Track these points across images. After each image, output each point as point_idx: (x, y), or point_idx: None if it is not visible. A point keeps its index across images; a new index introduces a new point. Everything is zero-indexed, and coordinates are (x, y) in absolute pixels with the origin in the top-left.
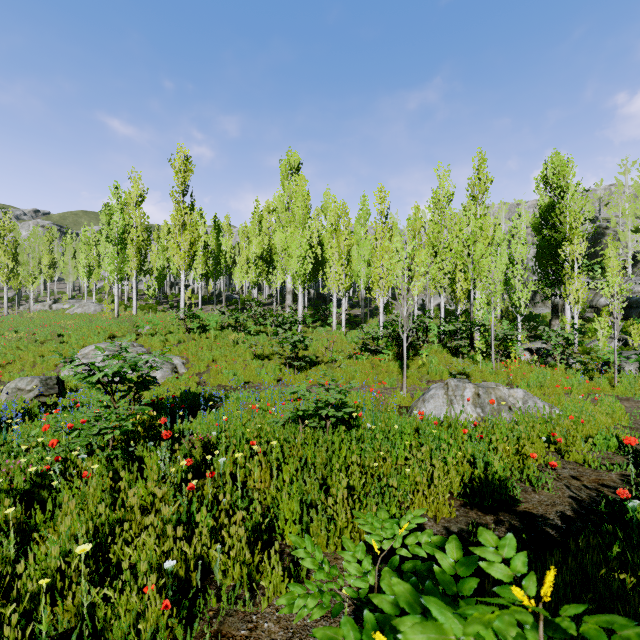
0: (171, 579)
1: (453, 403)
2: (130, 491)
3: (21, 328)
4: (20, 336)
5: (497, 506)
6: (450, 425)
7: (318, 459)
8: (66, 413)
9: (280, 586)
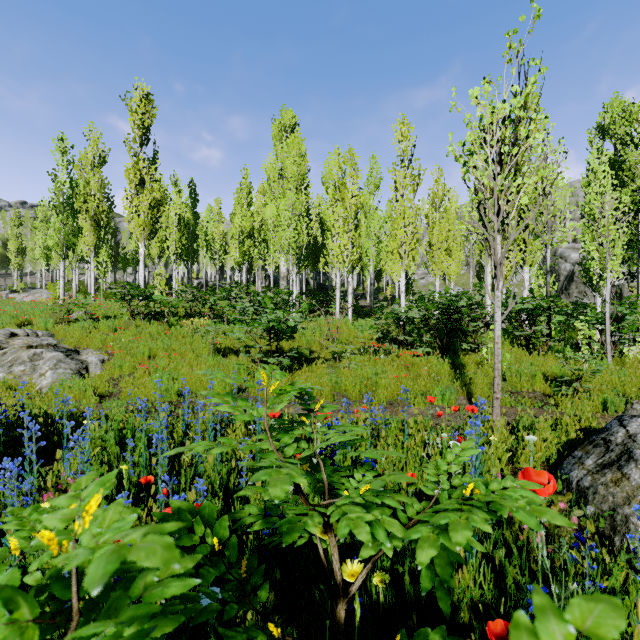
0: None
1: None
2: None
3: None
4: None
5: None
6: None
7: None
8: None
9: None
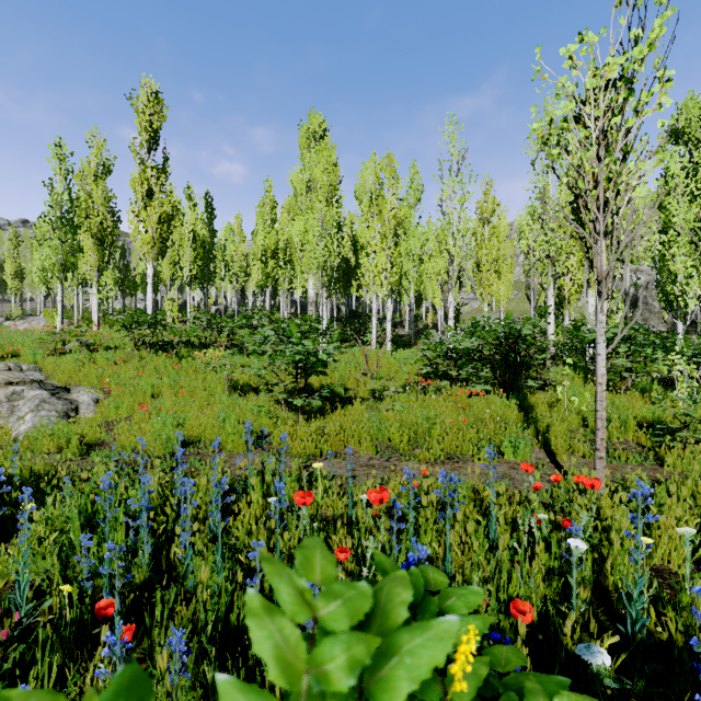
0: None
1: None
2: None
3: None
4: None
5: None
6: None
7: None
8: None
9: None
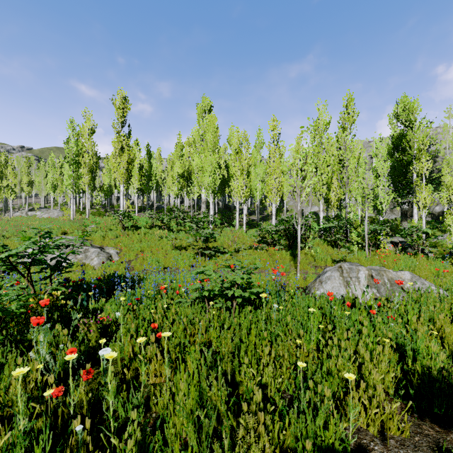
0: None
1: (349, 284)
2: None
3: None
4: None
5: None
6: (352, 305)
7: (223, 346)
8: None
9: None
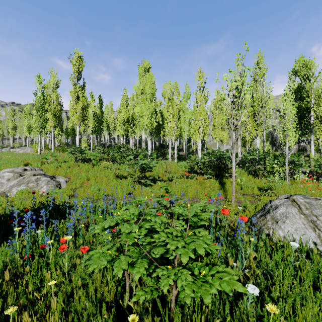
0: None
1: (318, 225)
2: None
3: None
4: None
5: None
6: None
7: None
8: None
9: None
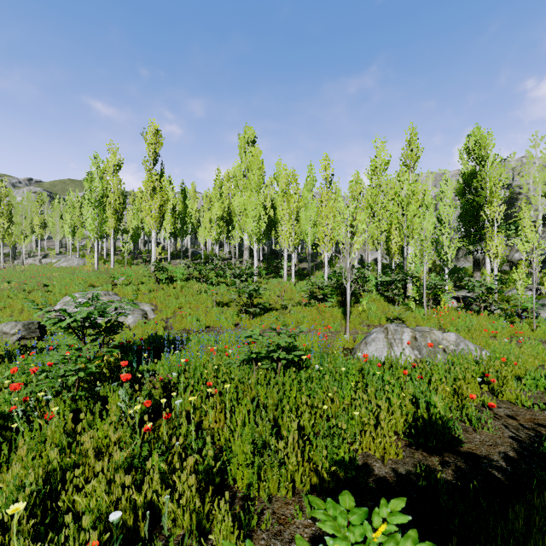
0: (116, 533)
1: (393, 346)
2: (85, 435)
3: (13, 279)
4: (11, 286)
5: (441, 446)
6: (391, 366)
7: (270, 400)
8: (35, 356)
9: (230, 537)
